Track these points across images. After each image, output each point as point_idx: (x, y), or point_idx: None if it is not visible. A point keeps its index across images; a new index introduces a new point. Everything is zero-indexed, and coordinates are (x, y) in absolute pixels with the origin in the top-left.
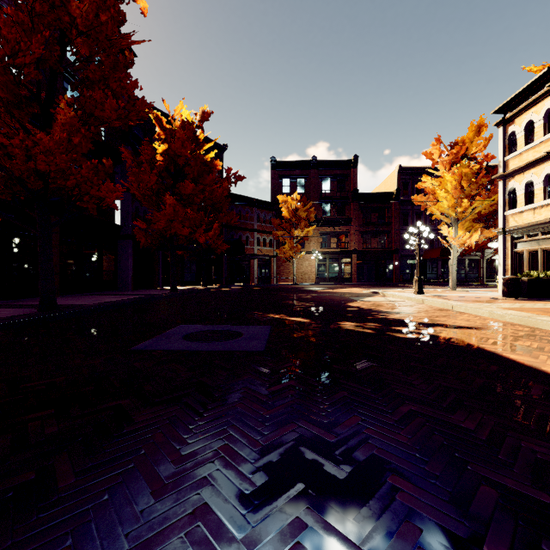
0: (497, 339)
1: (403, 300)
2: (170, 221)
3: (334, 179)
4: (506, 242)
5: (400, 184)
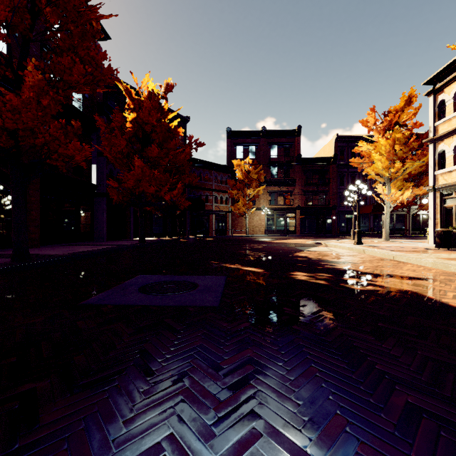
0: (455, 292)
1: (345, 250)
2: (139, 180)
3: (281, 146)
4: (436, 199)
5: (337, 150)
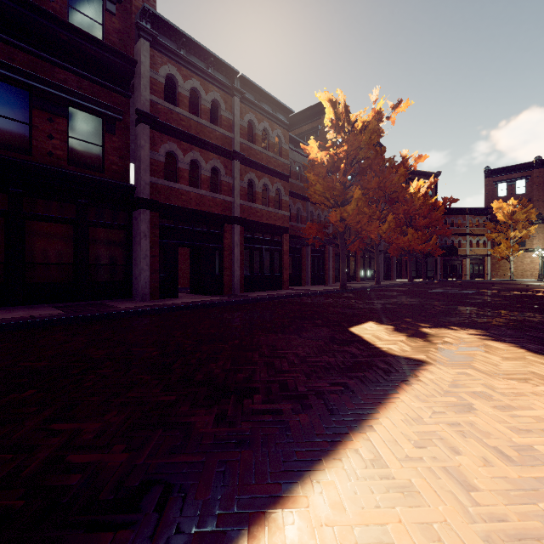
0: None
1: None
2: (409, 242)
3: None
4: None
5: None
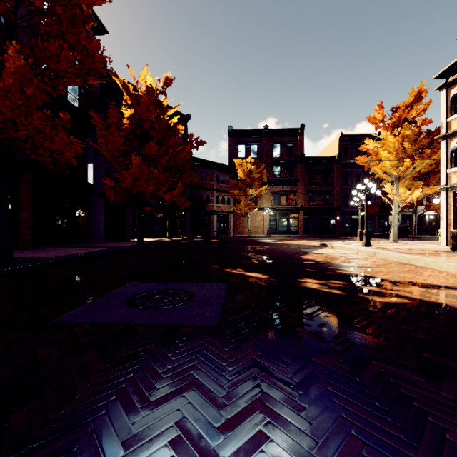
0: None
1: (353, 252)
2: (136, 179)
3: (284, 145)
4: (448, 198)
5: (341, 149)
